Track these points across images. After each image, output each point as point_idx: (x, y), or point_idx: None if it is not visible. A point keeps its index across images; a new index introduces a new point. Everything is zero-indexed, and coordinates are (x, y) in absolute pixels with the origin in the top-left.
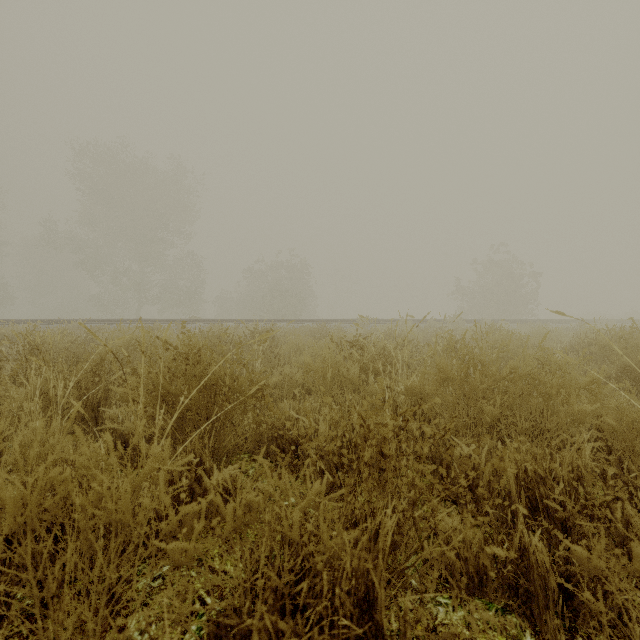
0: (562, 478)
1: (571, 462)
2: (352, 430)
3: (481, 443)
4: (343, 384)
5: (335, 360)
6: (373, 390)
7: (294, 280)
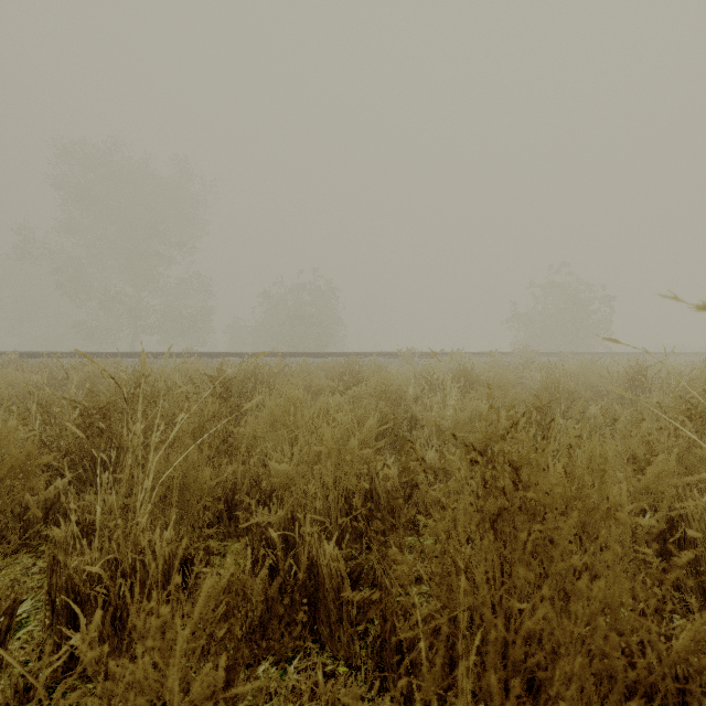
0: None
1: None
2: None
3: None
4: None
5: None
6: None
7: (319, 306)
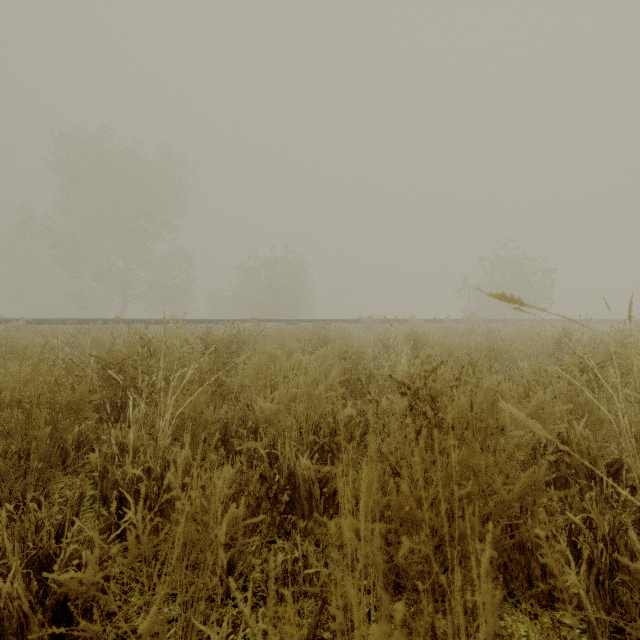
0: None
1: None
2: None
3: None
4: None
5: None
6: None
7: (289, 277)
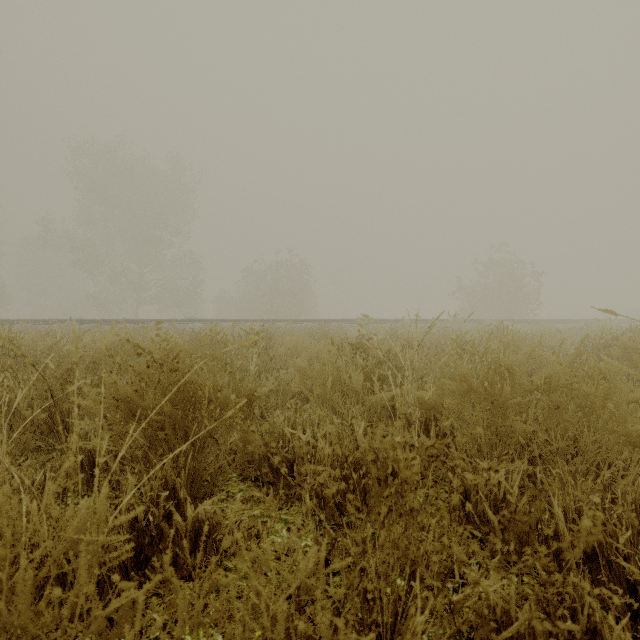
0: (619, 517)
1: (634, 499)
2: (356, 448)
3: (511, 468)
4: (345, 393)
5: (336, 365)
6: (379, 400)
7: (293, 280)
